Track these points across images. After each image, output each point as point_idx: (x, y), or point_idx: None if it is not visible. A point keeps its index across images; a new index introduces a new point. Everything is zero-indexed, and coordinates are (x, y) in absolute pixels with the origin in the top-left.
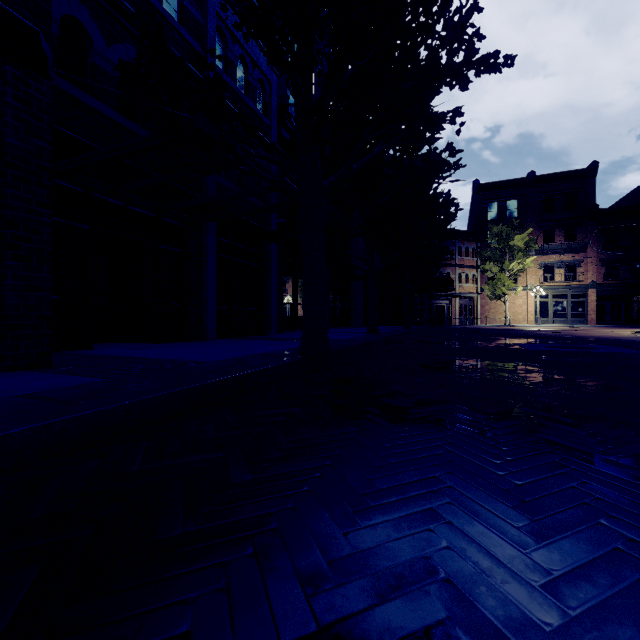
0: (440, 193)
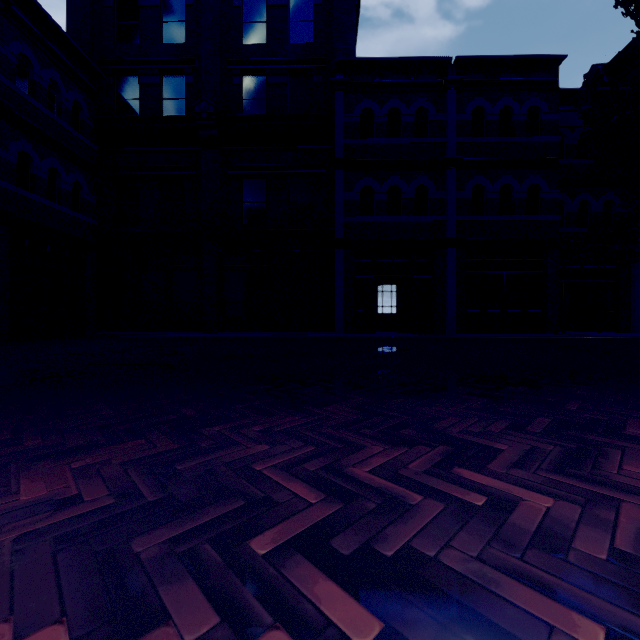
0: None
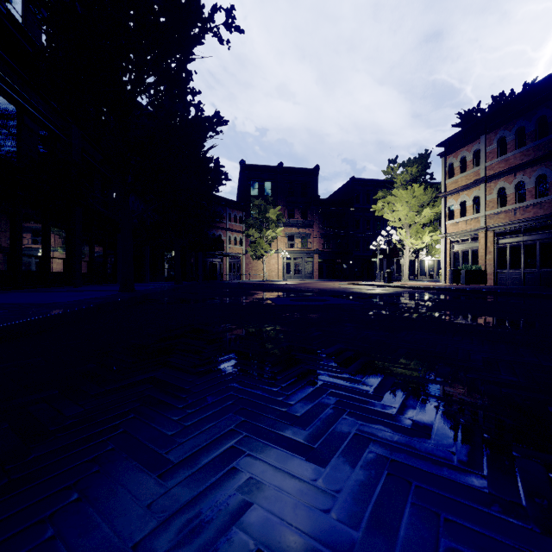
0: (210, 158)
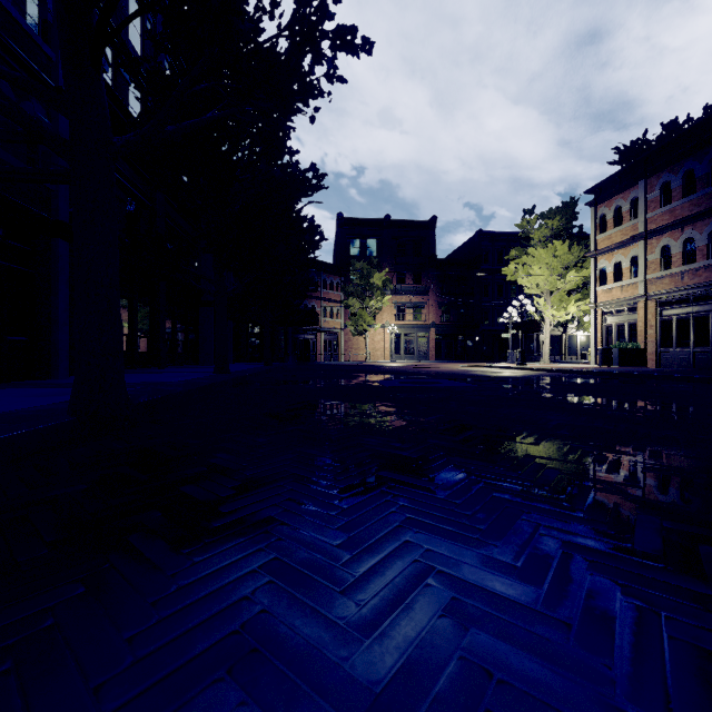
0: (304, 217)
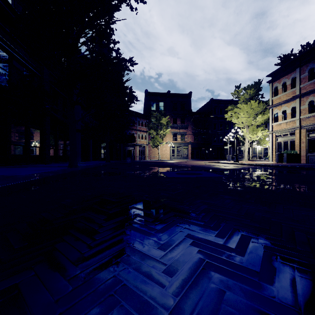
0: (126, 87)
